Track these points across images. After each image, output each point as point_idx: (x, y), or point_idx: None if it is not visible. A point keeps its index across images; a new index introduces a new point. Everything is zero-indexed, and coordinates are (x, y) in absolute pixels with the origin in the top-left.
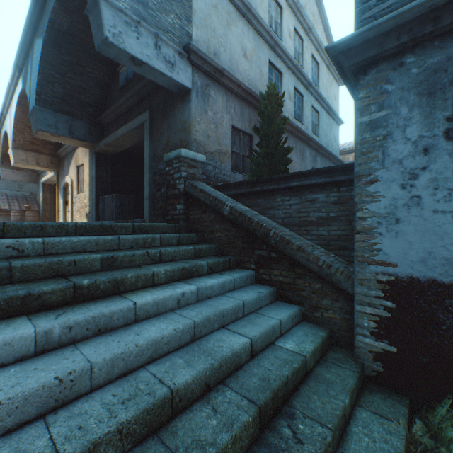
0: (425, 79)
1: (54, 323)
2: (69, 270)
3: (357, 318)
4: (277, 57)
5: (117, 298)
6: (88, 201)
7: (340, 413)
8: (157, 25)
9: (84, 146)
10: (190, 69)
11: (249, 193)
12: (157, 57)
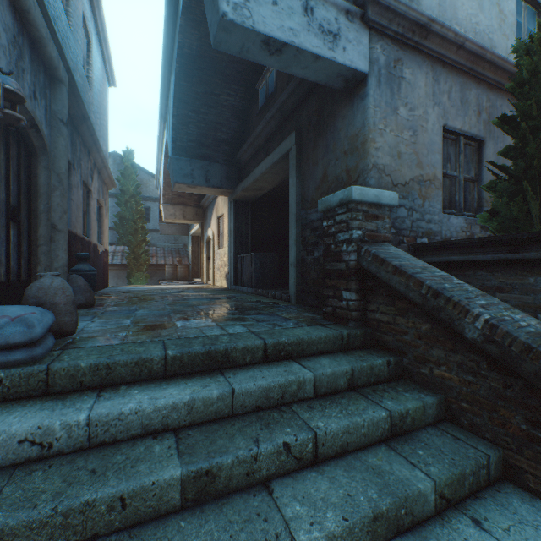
0: None
1: None
2: (109, 520)
3: None
4: None
5: None
6: (226, 259)
7: None
8: None
9: (222, 193)
10: (366, 36)
11: (499, 261)
12: (307, 29)
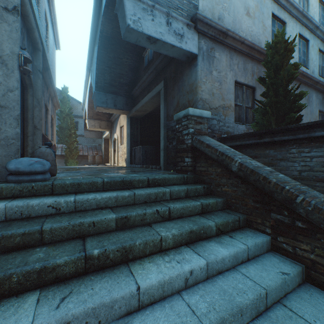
0: None
1: (50, 319)
2: (89, 230)
3: None
4: (281, 8)
5: (123, 271)
6: (126, 150)
7: None
8: (168, 5)
9: (123, 113)
10: (197, 36)
11: (255, 144)
12: (168, 32)
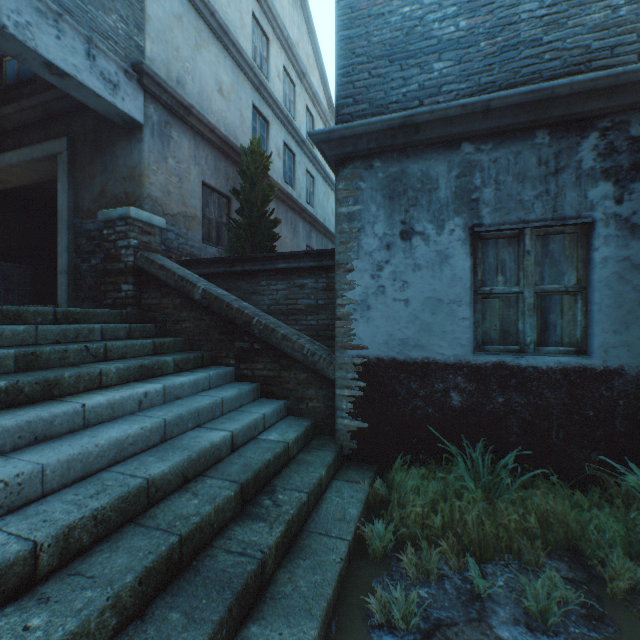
0: (388, 184)
1: None
2: None
3: (338, 401)
4: (263, 101)
5: (53, 402)
6: None
7: (316, 481)
8: (91, 24)
9: None
10: (143, 96)
11: (227, 273)
12: (91, 71)
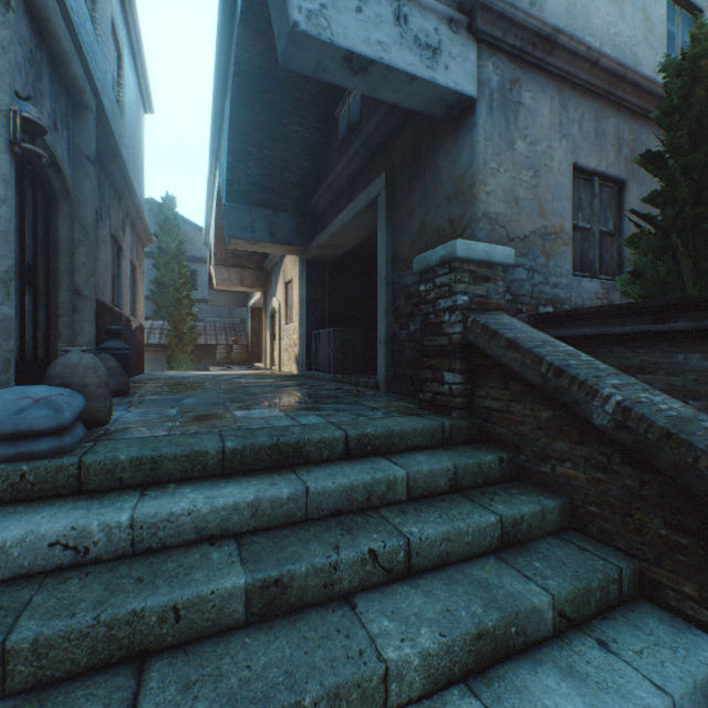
0: None
1: None
2: (161, 634)
3: None
4: None
5: None
6: (297, 337)
7: None
8: None
9: (290, 252)
10: (474, 51)
11: (641, 334)
12: (400, 42)
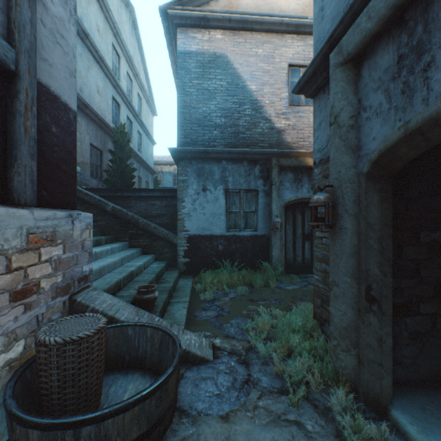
0: (198, 171)
1: None
2: None
3: (178, 252)
4: (118, 94)
5: None
6: None
7: (177, 276)
8: None
9: None
10: None
11: (111, 196)
12: None
